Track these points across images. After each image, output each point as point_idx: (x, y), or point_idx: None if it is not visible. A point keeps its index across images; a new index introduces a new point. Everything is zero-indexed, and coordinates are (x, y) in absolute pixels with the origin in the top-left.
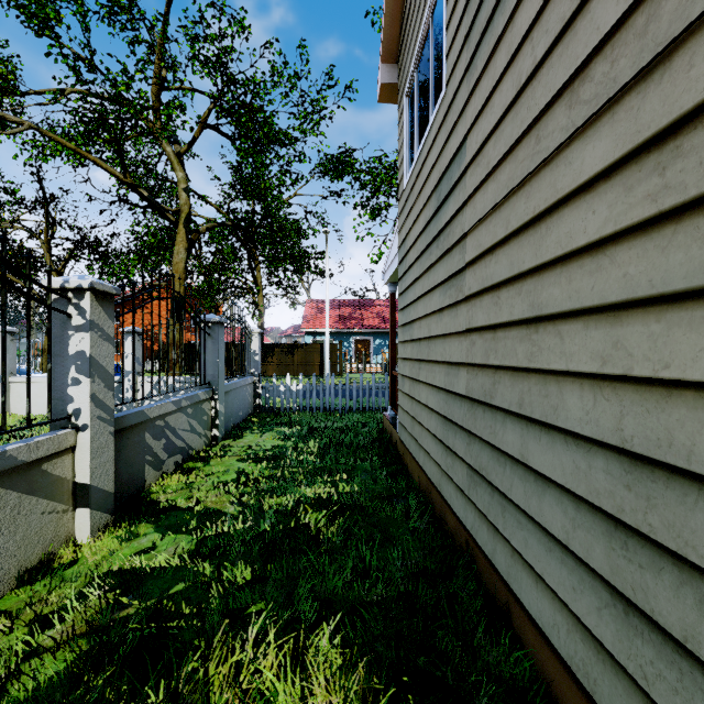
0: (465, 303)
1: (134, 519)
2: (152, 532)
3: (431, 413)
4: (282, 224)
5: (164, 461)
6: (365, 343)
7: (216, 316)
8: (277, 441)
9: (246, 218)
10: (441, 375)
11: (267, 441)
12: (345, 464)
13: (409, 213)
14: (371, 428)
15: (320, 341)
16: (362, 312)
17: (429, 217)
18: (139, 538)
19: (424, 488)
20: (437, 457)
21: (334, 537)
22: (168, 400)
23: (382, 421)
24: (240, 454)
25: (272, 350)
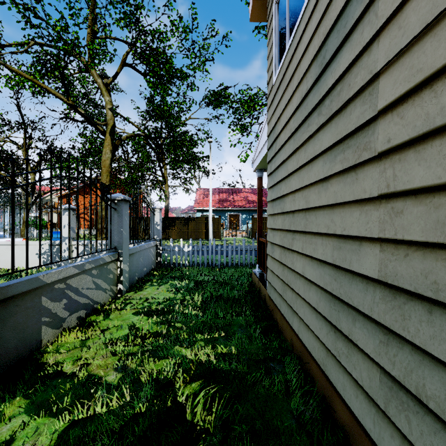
0: (376, 161)
1: (12, 391)
2: (20, 414)
3: (310, 284)
4: (179, 136)
5: (65, 318)
6: (236, 217)
7: (121, 194)
8: (169, 294)
9: (156, 132)
10: (326, 248)
11: (162, 293)
12: (223, 319)
13: (280, 101)
14: (242, 281)
15: (206, 216)
16: (234, 197)
17: (307, 89)
18: (2, 423)
19: (298, 353)
20: (319, 333)
21: (212, 428)
22: (71, 265)
23: (251, 276)
24: (137, 307)
25: (174, 221)
